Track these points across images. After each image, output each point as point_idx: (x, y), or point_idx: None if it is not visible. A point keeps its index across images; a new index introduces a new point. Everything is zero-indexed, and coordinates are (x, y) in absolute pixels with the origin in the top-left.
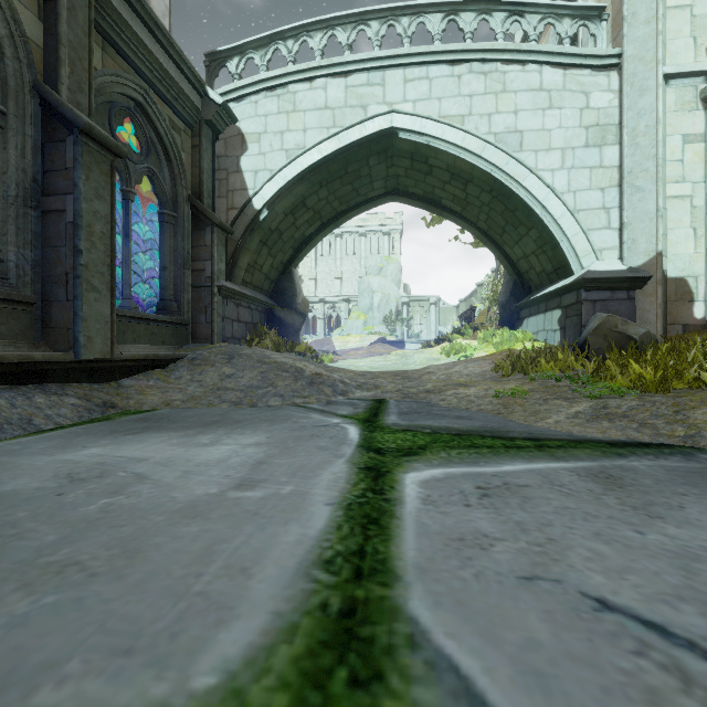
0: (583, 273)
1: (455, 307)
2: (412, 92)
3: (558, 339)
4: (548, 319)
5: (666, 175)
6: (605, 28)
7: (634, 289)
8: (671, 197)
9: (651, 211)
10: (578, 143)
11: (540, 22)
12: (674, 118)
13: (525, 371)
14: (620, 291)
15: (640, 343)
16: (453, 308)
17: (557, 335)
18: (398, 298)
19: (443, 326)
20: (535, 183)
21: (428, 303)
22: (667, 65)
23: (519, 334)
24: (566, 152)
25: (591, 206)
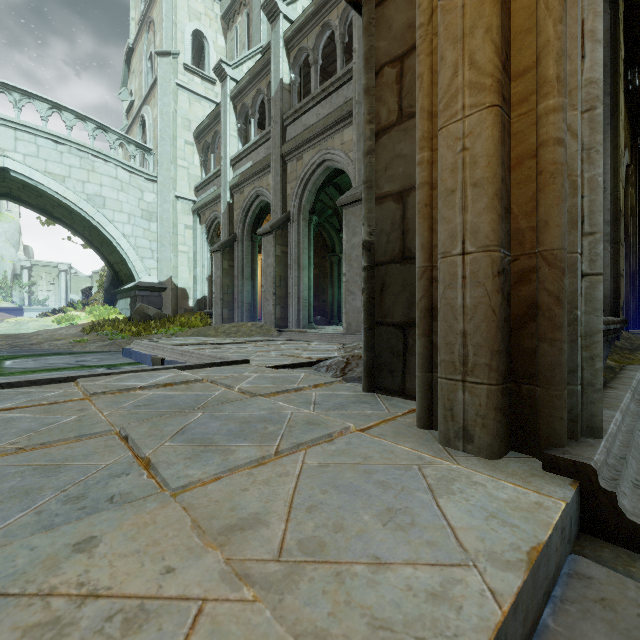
0: (137, 282)
1: (90, 277)
2: (23, 148)
3: (129, 314)
4: (127, 303)
5: (178, 240)
6: (153, 159)
7: (162, 292)
8: (180, 251)
9: (168, 257)
10: (138, 213)
11: (118, 140)
12: (181, 216)
13: (98, 331)
14: (156, 292)
15: (153, 317)
16: (87, 278)
17: (129, 312)
18: (16, 261)
19: (76, 294)
20: (113, 229)
21: (57, 270)
22: (178, 191)
23: (112, 310)
24: (131, 217)
25: (145, 247)
